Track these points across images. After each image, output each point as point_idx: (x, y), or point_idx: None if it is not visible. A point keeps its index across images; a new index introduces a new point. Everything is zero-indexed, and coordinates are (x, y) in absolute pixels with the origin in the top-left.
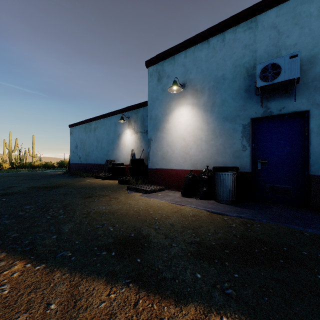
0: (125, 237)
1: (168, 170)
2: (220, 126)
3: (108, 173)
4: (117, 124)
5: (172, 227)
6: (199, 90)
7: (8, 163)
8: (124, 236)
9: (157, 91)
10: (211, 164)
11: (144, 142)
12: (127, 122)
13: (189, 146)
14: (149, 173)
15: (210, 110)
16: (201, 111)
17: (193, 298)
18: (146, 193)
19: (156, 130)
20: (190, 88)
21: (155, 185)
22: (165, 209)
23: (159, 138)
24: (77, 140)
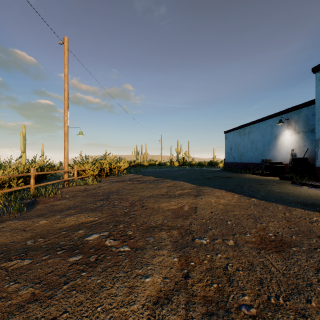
0: (303, 202)
1: None
2: None
3: (266, 171)
4: (273, 127)
5: None
6: None
7: (177, 162)
8: (303, 202)
9: None
10: None
11: (308, 141)
12: (286, 124)
13: None
14: (316, 171)
15: None
16: None
17: None
18: (314, 187)
19: None
20: None
21: None
22: None
23: None
24: (231, 143)
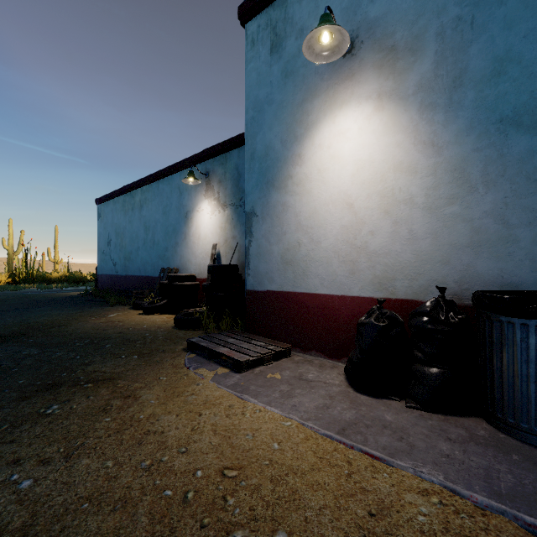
0: None
1: (300, 296)
2: (488, 151)
3: (161, 298)
4: (183, 191)
5: None
6: (402, 47)
7: (5, 275)
8: None
9: (270, 79)
10: (448, 281)
11: (241, 228)
12: (204, 185)
13: (368, 226)
14: (248, 302)
15: (444, 102)
16: (411, 112)
17: None
18: (235, 370)
19: (266, 188)
20: (370, 49)
21: (263, 338)
22: (305, 498)
23: (274, 207)
24: (110, 229)
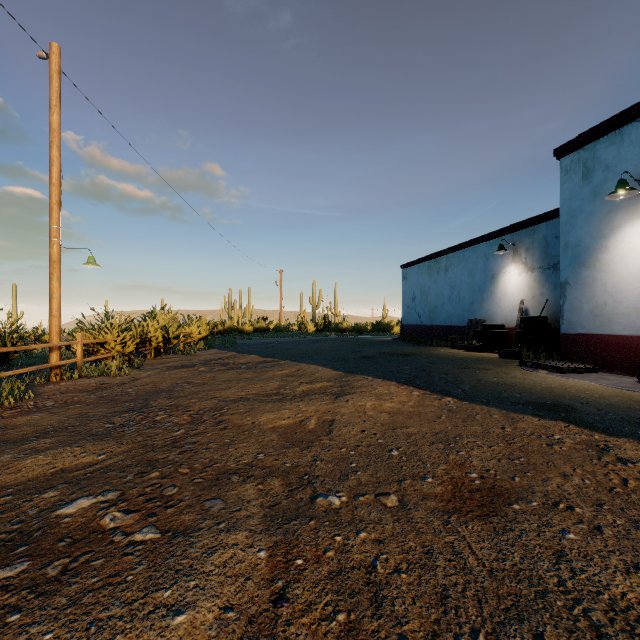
0: (539, 402)
1: (606, 337)
2: None
3: (475, 341)
4: (489, 258)
5: (609, 406)
6: None
7: (312, 325)
8: (537, 402)
9: (581, 197)
10: None
11: (549, 287)
12: (511, 252)
13: None
14: (562, 341)
15: None
16: None
17: (628, 437)
18: (558, 372)
19: (578, 267)
20: None
21: (575, 363)
22: (597, 391)
23: (584, 280)
24: (414, 288)
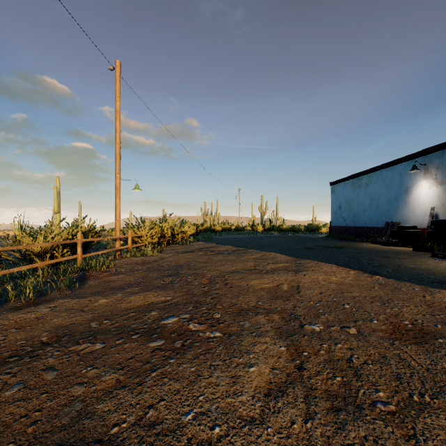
0: None
1: None
2: None
3: (392, 238)
4: (403, 175)
5: None
6: None
7: (261, 226)
8: None
9: None
10: None
11: None
12: (422, 171)
13: None
14: None
15: None
16: None
17: None
18: None
19: None
20: None
21: None
22: None
23: None
24: (340, 200)
